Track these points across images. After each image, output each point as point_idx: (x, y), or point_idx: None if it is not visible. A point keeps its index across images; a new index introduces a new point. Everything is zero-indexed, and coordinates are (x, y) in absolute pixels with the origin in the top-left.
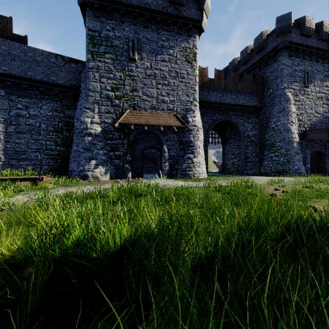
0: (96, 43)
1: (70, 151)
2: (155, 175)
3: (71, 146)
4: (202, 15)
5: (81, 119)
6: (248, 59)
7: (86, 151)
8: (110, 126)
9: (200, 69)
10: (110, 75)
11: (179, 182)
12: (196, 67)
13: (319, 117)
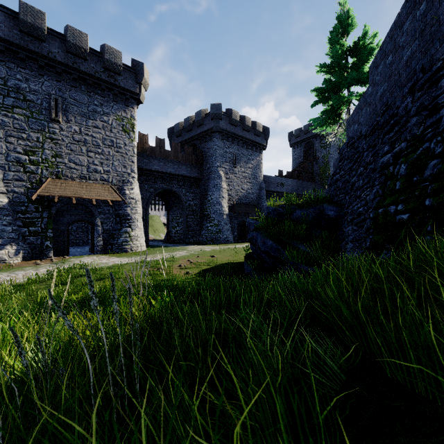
0: (1, 92)
1: None
2: (84, 249)
3: None
4: (140, 88)
5: None
6: (191, 129)
7: None
8: (22, 197)
9: (140, 135)
10: (23, 134)
11: (114, 259)
12: (134, 138)
13: (244, 193)
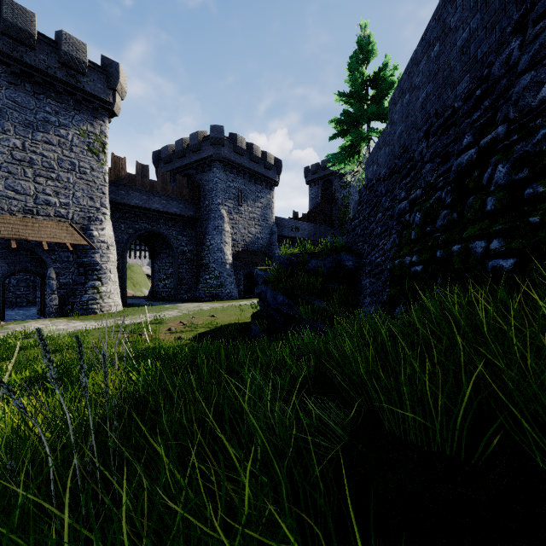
0: None
1: None
2: (30, 311)
3: None
4: (114, 96)
5: None
6: (184, 155)
7: None
8: None
9: (114, 157)
10: None
11: (76, 324)
12: (106, 161)
13: (252, 238)
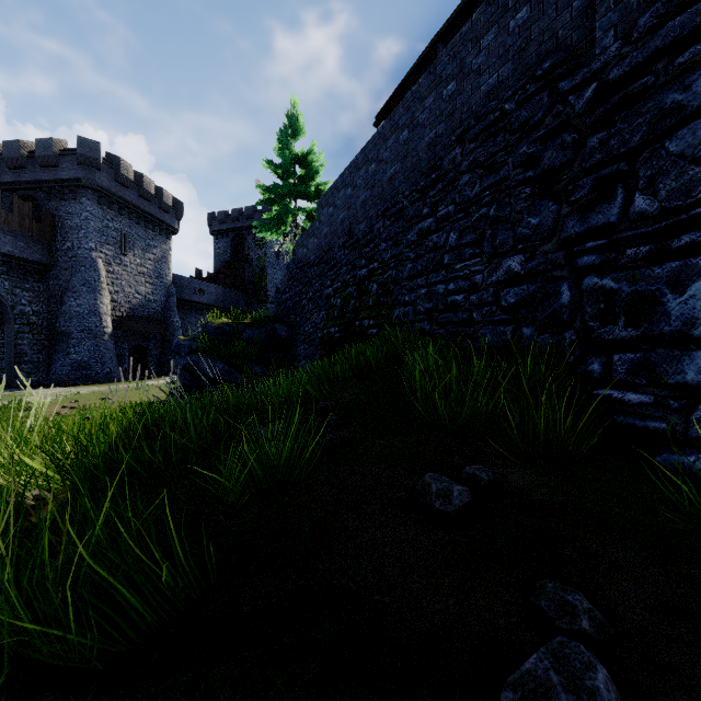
0: None
1: None
2: None
3: None
4: None
5: None
6: (24, 167)
7: None
8: None
9: None
10: None
11: None
12: None
13: (141, 300)
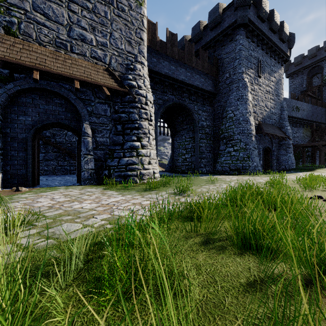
0: None
1: None
2: (75, 177)
3: None
4: None
5: None
6: (201, 37)
7: None
8: None
9: (148, 21)
10: None
11: (112, 198)
12: (144, 2)
13: (268, 112)
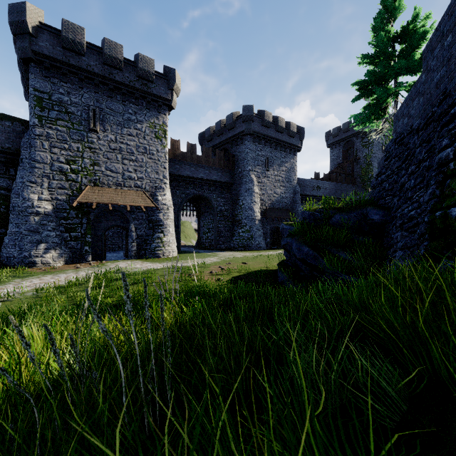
0: (46, 107)
1: (1, 231)
2: (119, 254)
3: (2, 224)
4: (172, 95)
5: (24, 195)
6: (222, 133)
7: (32, 233)
8: (64, 204)
9: (172, 141)
10: (65, 145)
11: (147, 264)
12: (166, 144)
13: (277, 198)
